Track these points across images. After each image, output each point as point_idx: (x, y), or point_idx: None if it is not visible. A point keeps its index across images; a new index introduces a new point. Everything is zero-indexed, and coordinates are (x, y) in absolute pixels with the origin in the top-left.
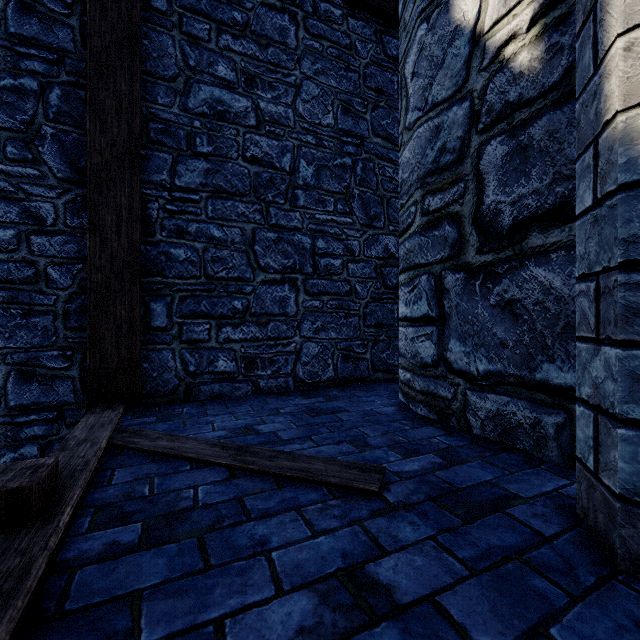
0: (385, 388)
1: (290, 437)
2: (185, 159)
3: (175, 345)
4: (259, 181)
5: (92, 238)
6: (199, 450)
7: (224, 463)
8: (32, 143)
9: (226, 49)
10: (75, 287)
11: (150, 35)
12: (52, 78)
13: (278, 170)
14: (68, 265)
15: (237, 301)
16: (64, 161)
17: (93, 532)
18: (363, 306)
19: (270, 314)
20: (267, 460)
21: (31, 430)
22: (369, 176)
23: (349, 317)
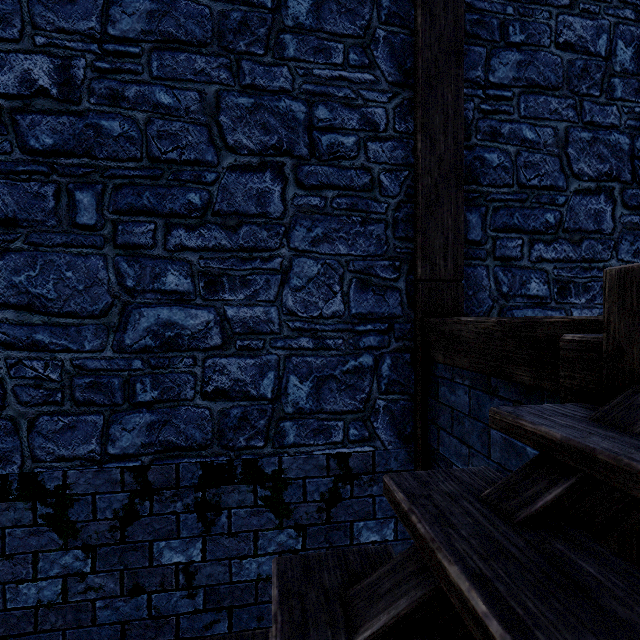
0: None
1: None
2: (498, 52)
3: (488, 262)
4: (572, 71)
5: (422, 140)
6: None
7: None
8: (368, 48)
9: None
10: (402, 195)
11: None
12: None
13: (592, 56)
14: (396, 172)
15: (549, 214)
16: (393, 64)
17: None
18: None
19: (583, 231)
20: None
21: (367, 340)
22: None
23: None
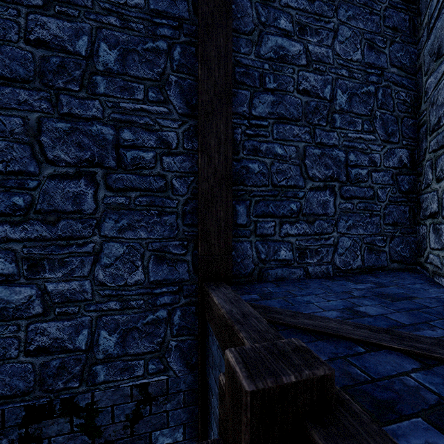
0: (412, 277)
1: (408, 322)
2: (258, 94)
3: (252, 238)
4: (308, 108)
5: (202, 157)
6: (351, 331)
7: (398, 348)
8: (163, 88)
9: (285, 6)
10: (189, 194)
11: (236, 1)
12: (175, 40)
13: (321, 99)
14: (185, 177)
15: (293, 204)
16: (182, 100)
17: (385, 425)
18: (383, 208)
19: (316, 214)
20: (440, 348)
21: (163, 299)
22: (387, 100)
23: (372, 217)
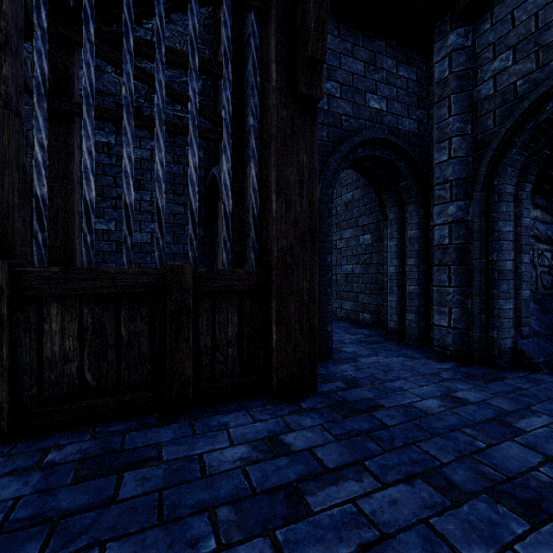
0: None
1: None
2: None
3: None
4: None
5: None
6: None
7: None
8: None
9: None
10: (207, 15)
11: None
12: None
13: None
14: None
15: None
16: None
17: None
18: None
19: None
20: None
21: None
22: None
23: None
